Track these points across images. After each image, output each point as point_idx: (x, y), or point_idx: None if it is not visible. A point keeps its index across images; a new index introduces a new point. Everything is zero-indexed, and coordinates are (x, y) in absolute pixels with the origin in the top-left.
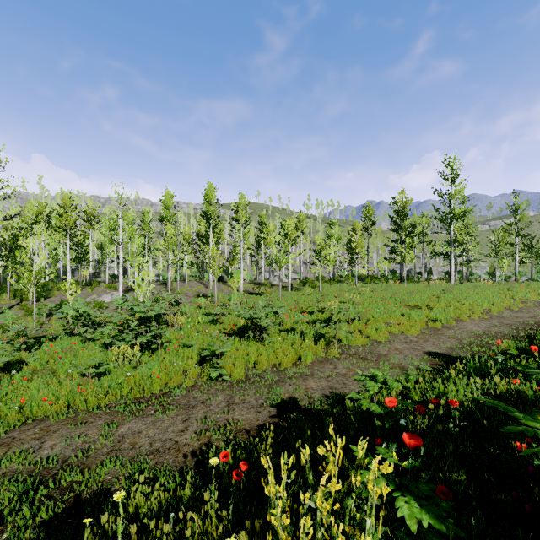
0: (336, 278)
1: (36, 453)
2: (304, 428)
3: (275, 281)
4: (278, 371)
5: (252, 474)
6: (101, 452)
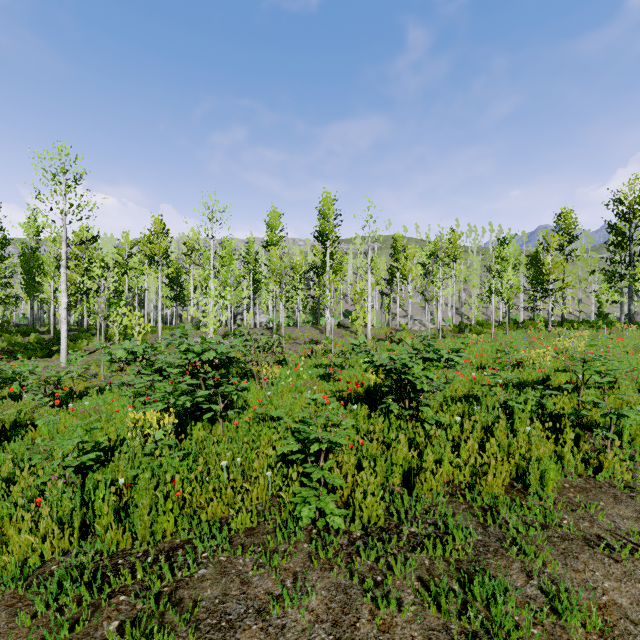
0: (510, 323)
1: None
2: None
3: (416, 326)
4: (470, 510)
5: None
6: None
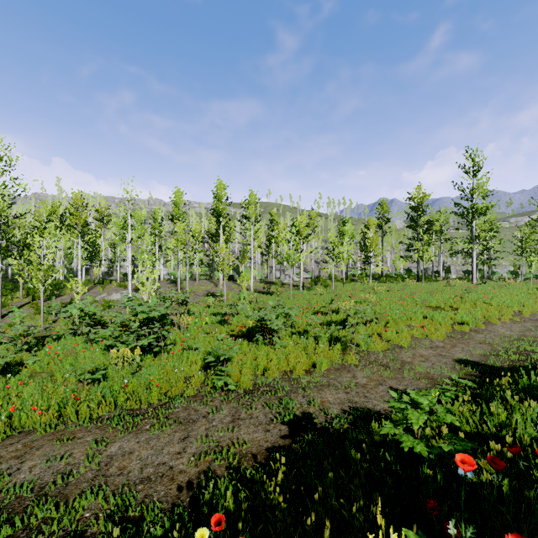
0: (349, 277)
1: (12, 476)
2: (321, 456)
3: (286, 280)
4: (289, 380)
5: (258, 529)
6: (84, 478)
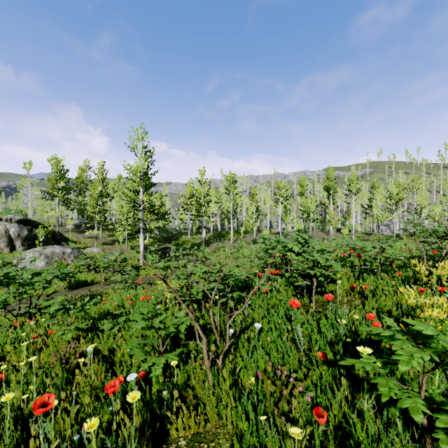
0: None
1: None
2: None
3: (385, 232)
4: None
5: None
6: None
